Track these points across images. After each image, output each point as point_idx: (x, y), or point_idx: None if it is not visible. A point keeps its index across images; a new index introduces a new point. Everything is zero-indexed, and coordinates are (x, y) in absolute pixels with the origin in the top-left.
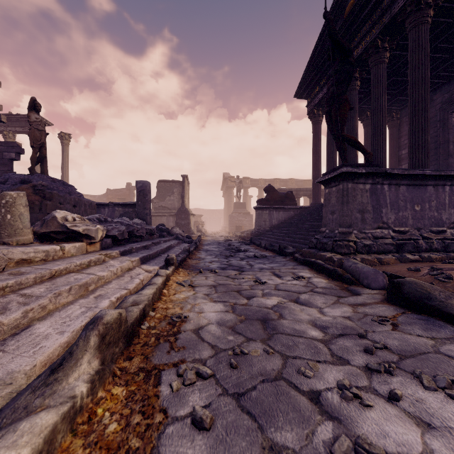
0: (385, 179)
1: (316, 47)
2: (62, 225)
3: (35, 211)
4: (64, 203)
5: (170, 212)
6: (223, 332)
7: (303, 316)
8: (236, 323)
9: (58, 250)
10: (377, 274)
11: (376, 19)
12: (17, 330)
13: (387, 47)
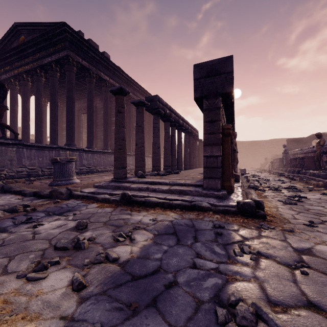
0: (24, 146)
1: None
2: None
3: None
4: None
5: None
6: None
7: None
8: None
9: None
10: (1, 185)
11: (36, 59)
12: None
13: (43, 75)
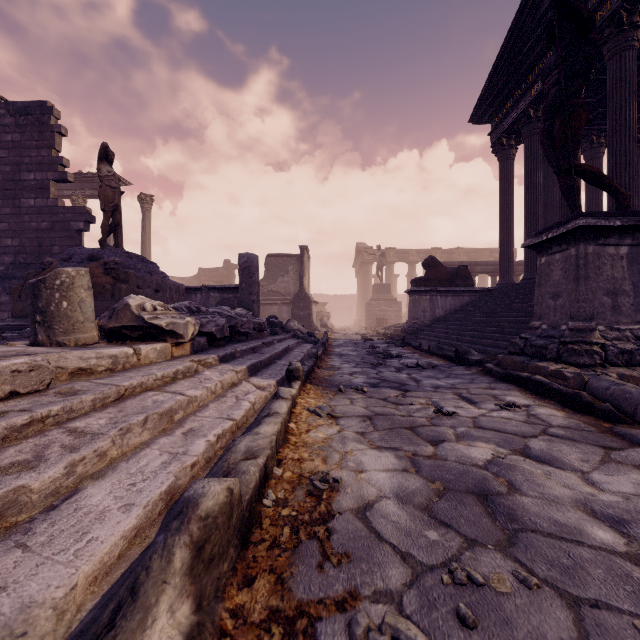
0: None
1: (507, 39)
2: (137, 316)
3: (106, 298)
4: (143, 287)
5: (283, 299)
6: (413, 519)
7: (557, 490)
8: (431, 499)
9: (131, 354)
10: None
11: None
12: (55, 498)
13: (639, 21)
